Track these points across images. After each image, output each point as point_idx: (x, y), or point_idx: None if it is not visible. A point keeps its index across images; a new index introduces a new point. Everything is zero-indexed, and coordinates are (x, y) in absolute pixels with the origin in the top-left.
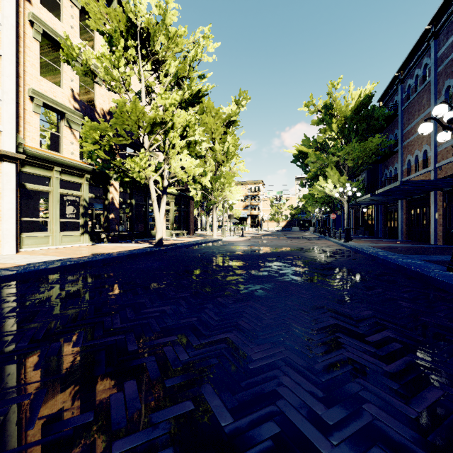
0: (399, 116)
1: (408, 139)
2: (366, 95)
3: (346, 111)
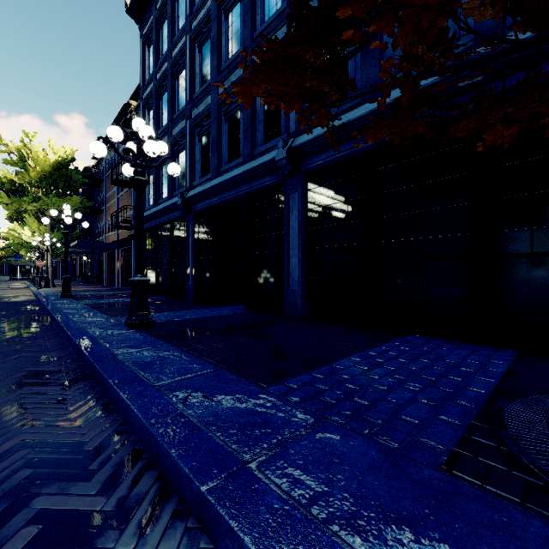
0: (104, 181)
1: (109, 203)
2: (64, 158)
3: (44, 165)
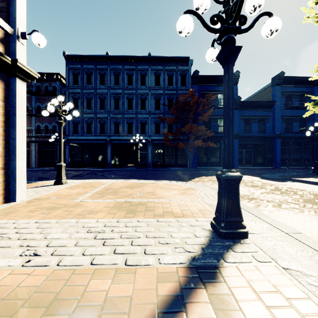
0: None
1: None
2: None
3: None
